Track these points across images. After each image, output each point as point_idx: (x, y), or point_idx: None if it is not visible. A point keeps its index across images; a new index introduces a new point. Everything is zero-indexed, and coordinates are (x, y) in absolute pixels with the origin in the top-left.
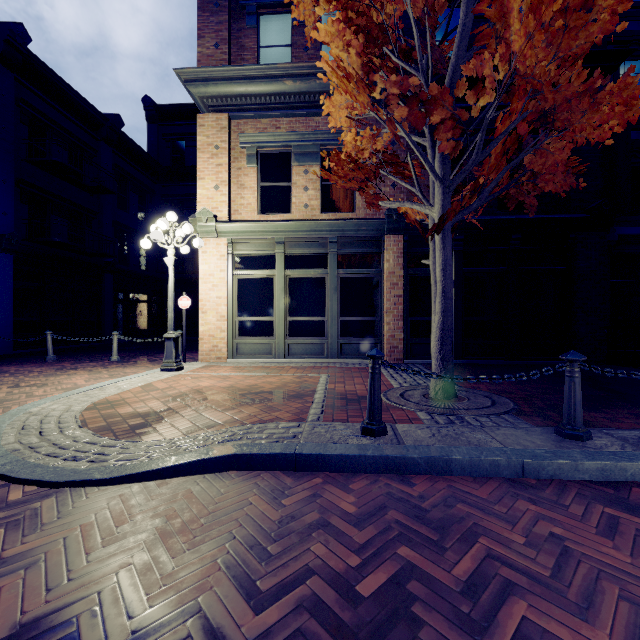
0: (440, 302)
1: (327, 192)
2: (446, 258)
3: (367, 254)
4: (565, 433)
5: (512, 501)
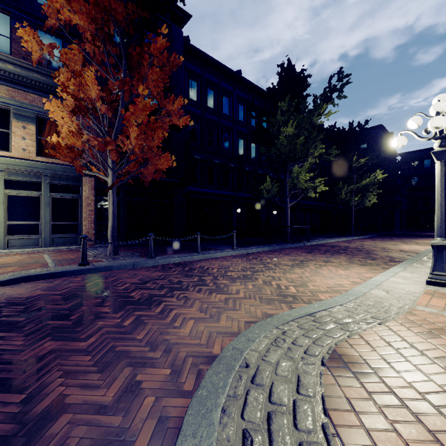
0: (112, 216)
1: (41, 143)
2: (114, 199)
3: (71, 185)
4: (149, 257)
5: (128, 271)
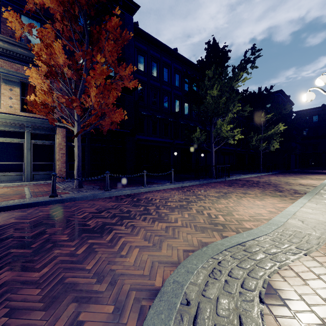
0: (77, 158)
1: (24, 102)
2: (79, 145)
3: (48, 134)
4: (106, 190)
5: (88, 202)
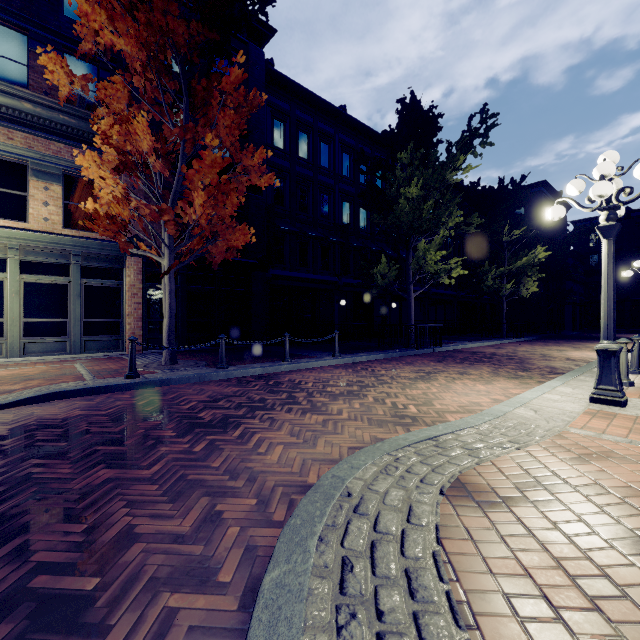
0: (168, 312)
1: (70, 211)
2: (172, 288)
3: (110, 268)
4: (219, 367)
5: (192, 386)
